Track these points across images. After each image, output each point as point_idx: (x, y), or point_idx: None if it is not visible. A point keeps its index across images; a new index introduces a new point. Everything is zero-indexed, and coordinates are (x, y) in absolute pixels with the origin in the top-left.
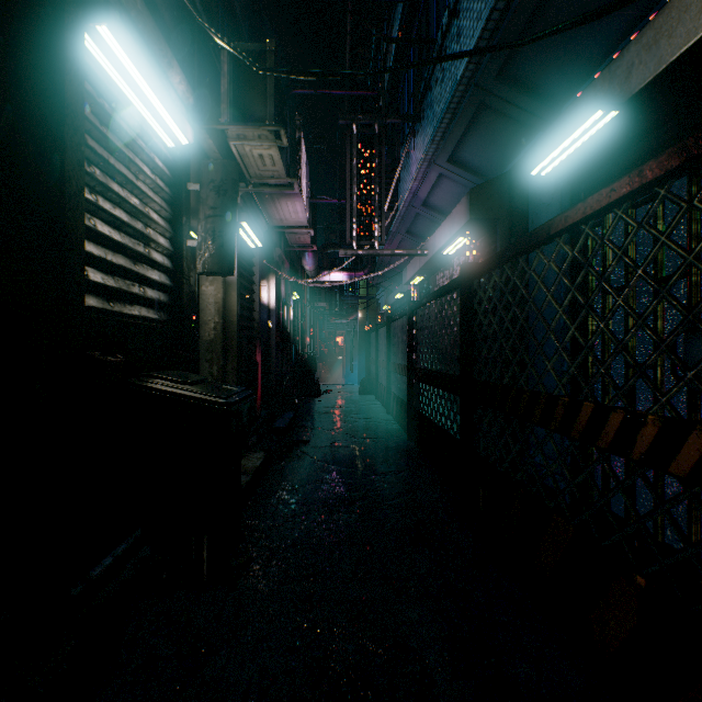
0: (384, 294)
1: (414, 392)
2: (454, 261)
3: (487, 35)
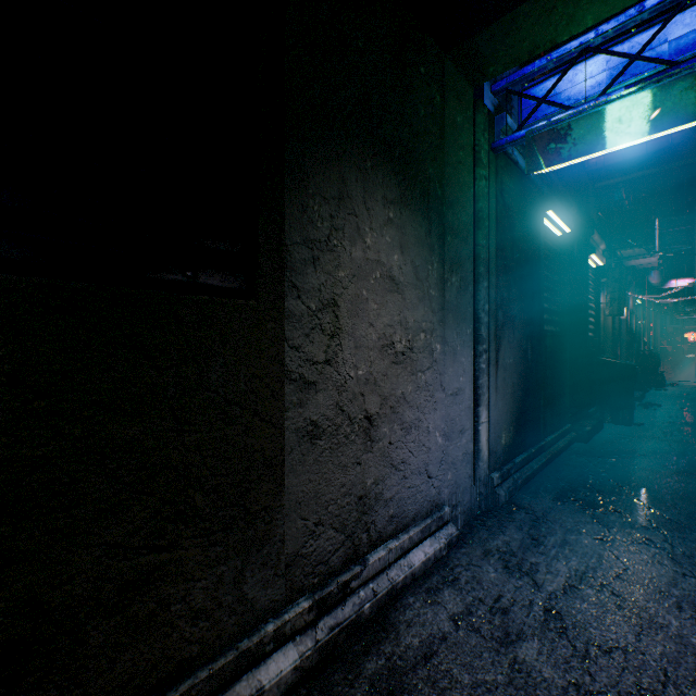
0: None
1: None
2: None
3: None
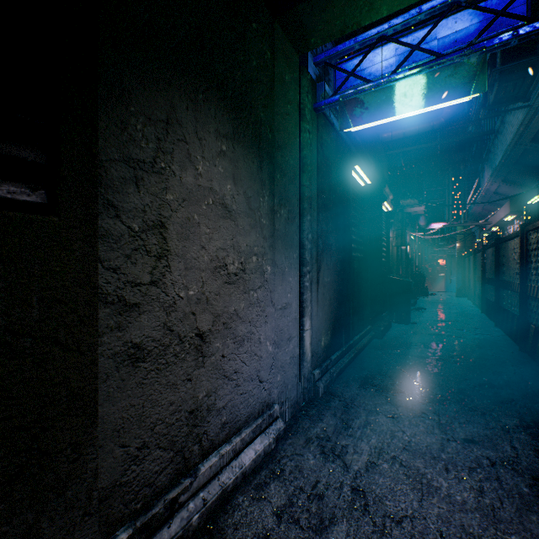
0: (477, 230)
1: (484, 289)
2: (514, 222)
3: (504, 159)
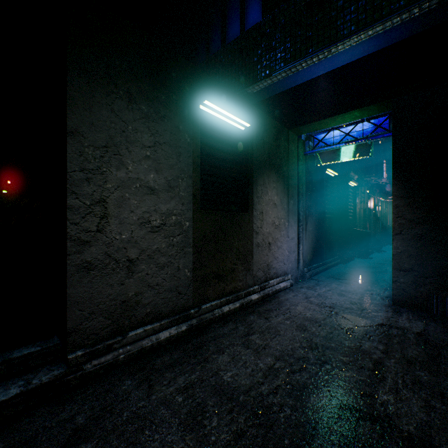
0: None
1: None
2: None
3: None
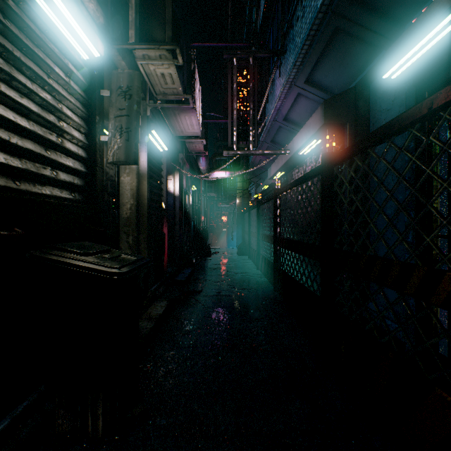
0: (254, 187)
1: (278, 255)
2: (307, 160)
3: None
